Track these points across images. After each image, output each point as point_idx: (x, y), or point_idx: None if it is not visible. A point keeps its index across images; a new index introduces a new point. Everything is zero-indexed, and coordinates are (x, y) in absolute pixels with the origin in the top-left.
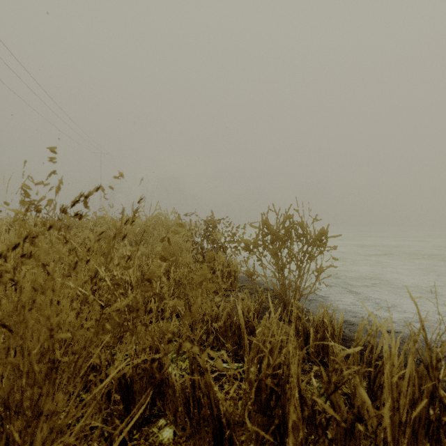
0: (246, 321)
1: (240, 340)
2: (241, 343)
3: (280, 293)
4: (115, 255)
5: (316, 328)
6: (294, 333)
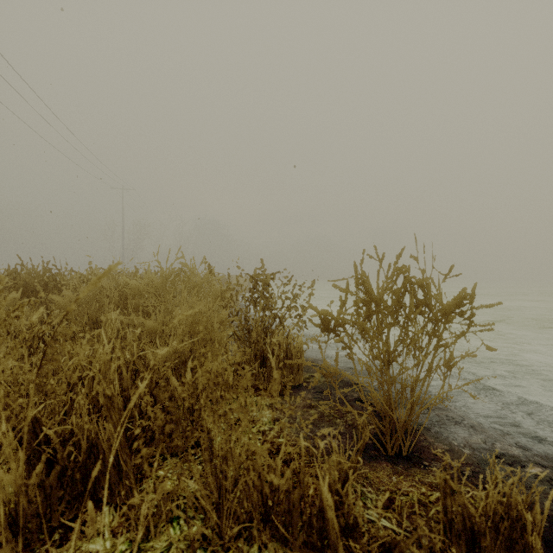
0: (337, 504)
1: (322, 542)
2: (325, 550)
3: (384, 408)
4: (79, 342)
5: (494, 520)
6: (441, 526)
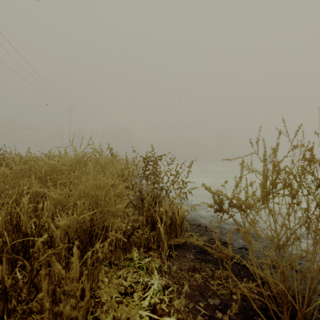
0: None
1: None
2: None
3: (282, 293)
4: None
5: None
6: None
